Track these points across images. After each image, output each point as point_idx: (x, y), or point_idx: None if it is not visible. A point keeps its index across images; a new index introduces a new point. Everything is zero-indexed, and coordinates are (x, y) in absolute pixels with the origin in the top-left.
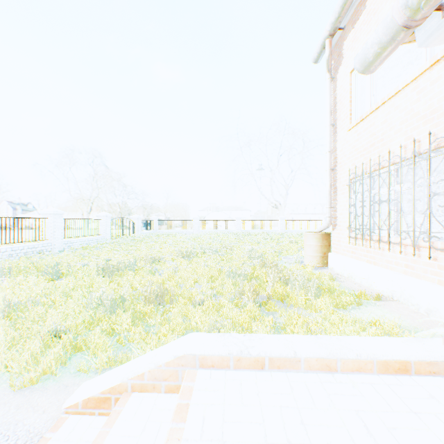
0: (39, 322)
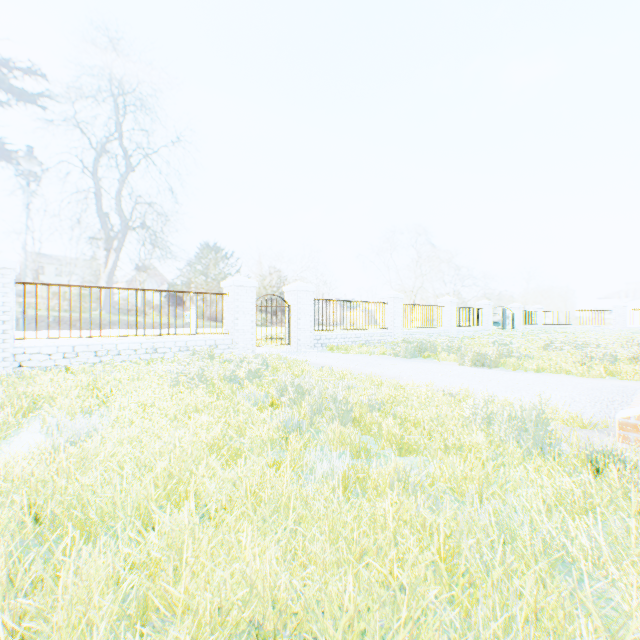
0: None
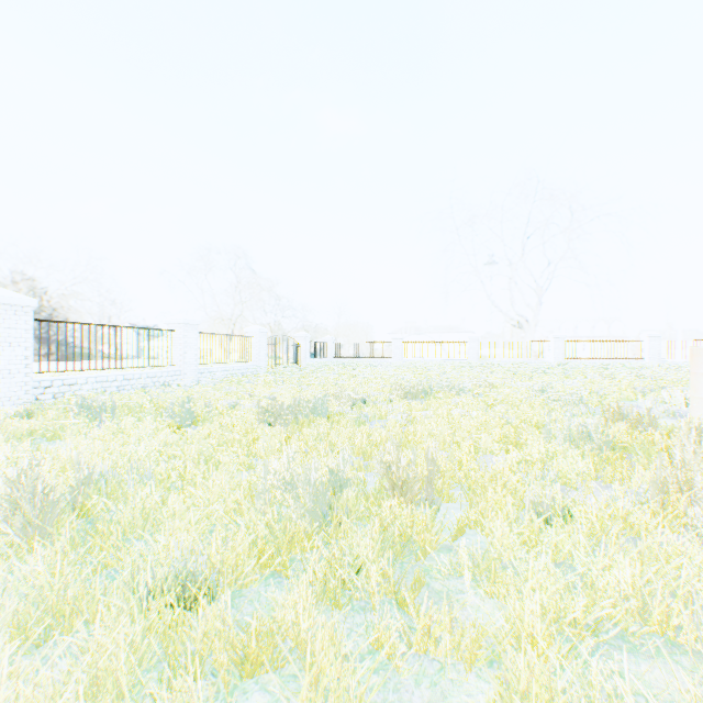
0: (147, 527)
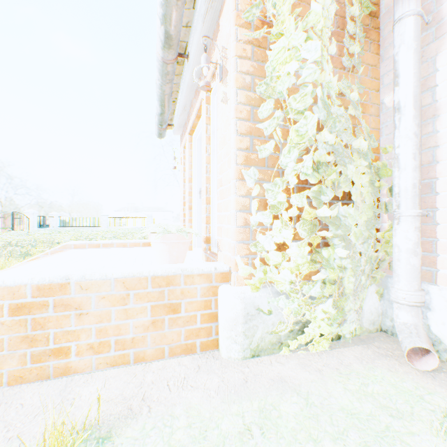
0: None
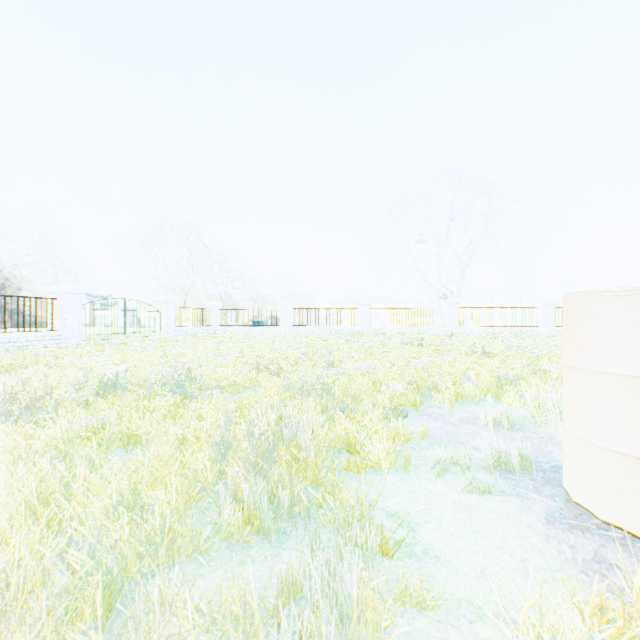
0: None
